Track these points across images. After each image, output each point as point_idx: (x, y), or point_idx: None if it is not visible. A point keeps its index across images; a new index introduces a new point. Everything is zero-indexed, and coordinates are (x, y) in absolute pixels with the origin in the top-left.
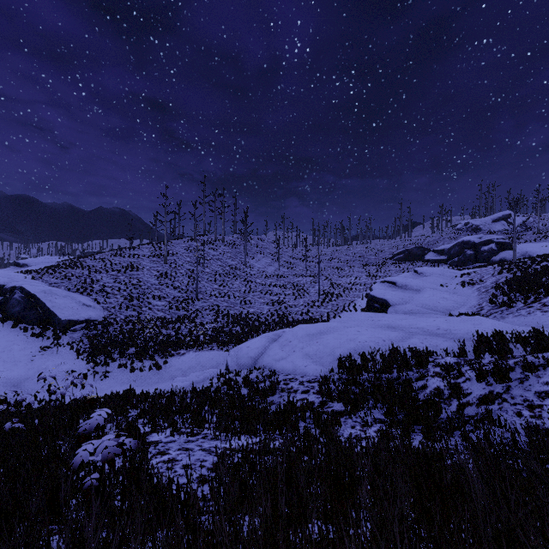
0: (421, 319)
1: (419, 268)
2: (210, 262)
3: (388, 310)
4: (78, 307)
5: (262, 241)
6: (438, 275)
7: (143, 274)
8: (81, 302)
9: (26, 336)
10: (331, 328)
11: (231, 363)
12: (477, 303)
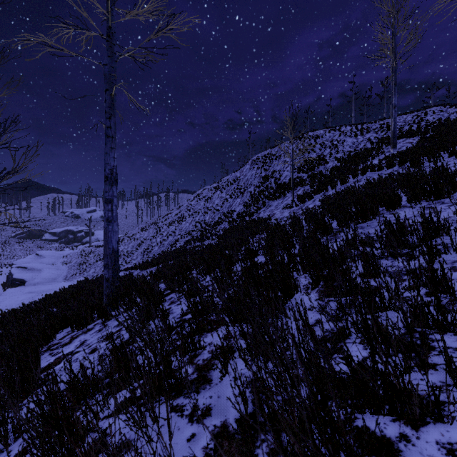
0: (43, 287)
1: (40, 252)
2: None
3: (26, 284)
4: None
5: None
6: (52, 257)
7: None
8: None
9: None
10: (3, 299)
11: None
12: (66, 274)
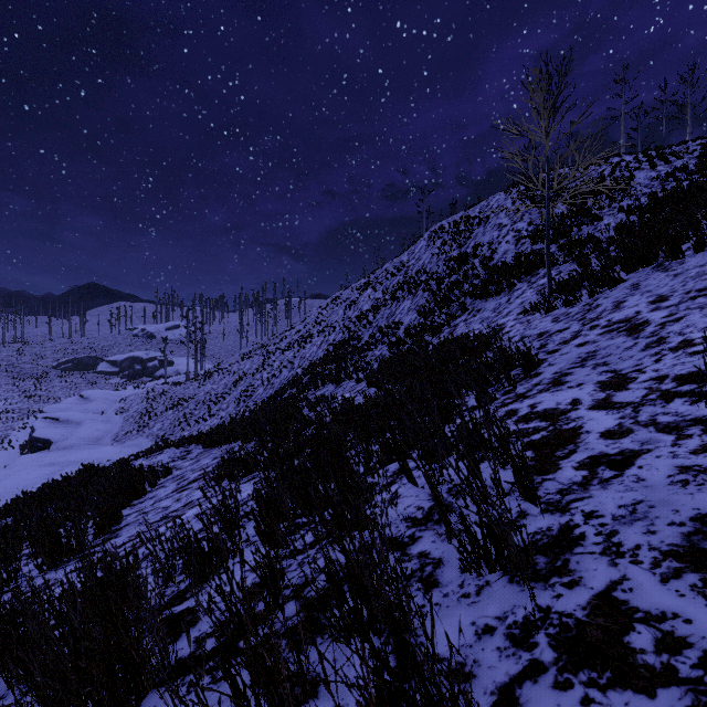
0: (75, 454)
1: (86, 393)
2: None
3: (51, 448)
4: None
5: None
6: (103, 400)
7: None
8: None
9: None
10: (4, 475)
11: None
12: (118, 431)
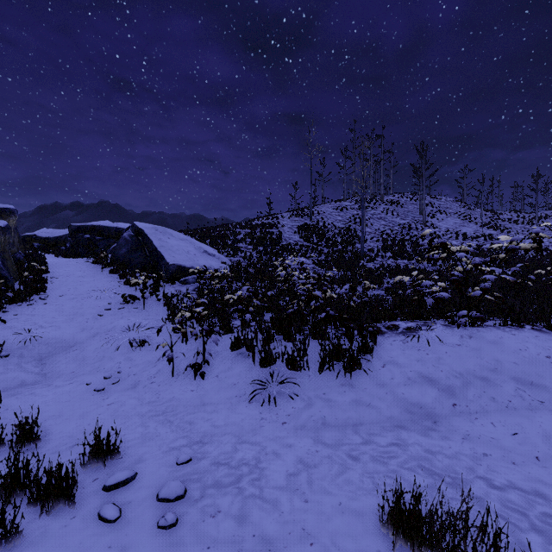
0: None
1: None
2: (369, 221)
3: None
4: (196, 253)
5: (438, 200)
6: None
7: (283, 231)
8: (201, 248)
9: (119, 283)
10: None
11: None
12: None
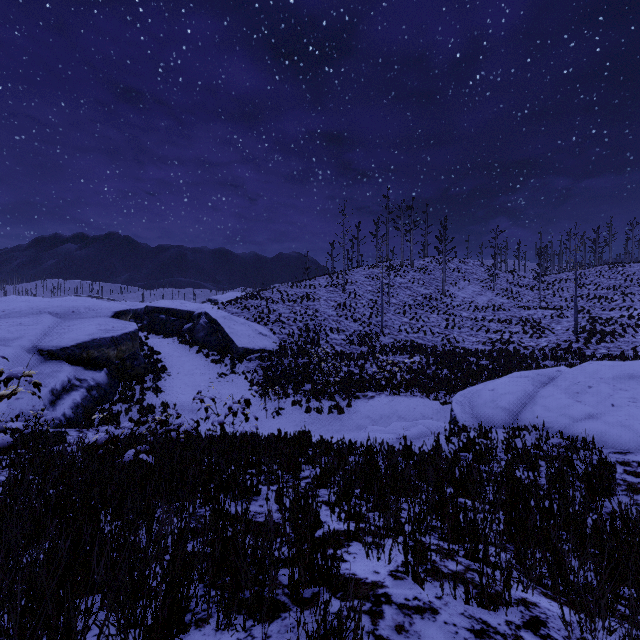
0: None
1: None
2: (396, 291)
3: None
4: (254, 335)
5: (466, 264)
6: None
7: (319, 304)
8: (257, 330)
9: (207, 362)
10: None
11: (461, 414)
12: None
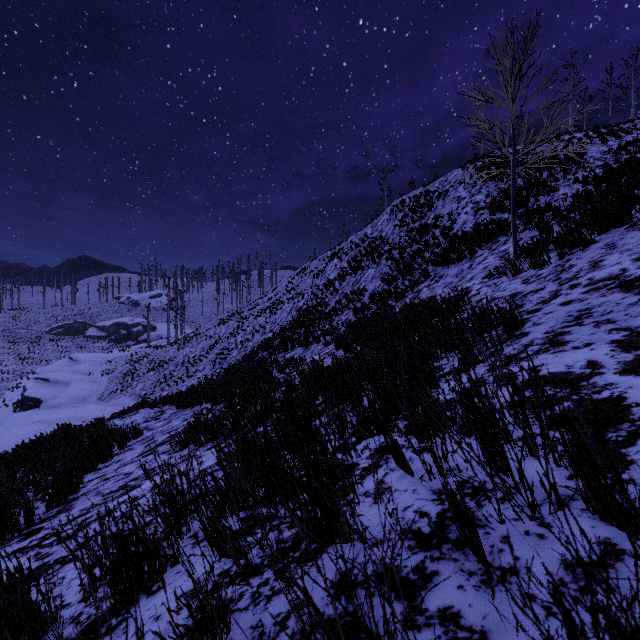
0: (62, 412)
1: (75, 356)
2: None
3: (41, 407)
4: None
5: None
6: (90, 362)
7: None
8: None
9: None
10: None
11: None
12: (103, 391)
